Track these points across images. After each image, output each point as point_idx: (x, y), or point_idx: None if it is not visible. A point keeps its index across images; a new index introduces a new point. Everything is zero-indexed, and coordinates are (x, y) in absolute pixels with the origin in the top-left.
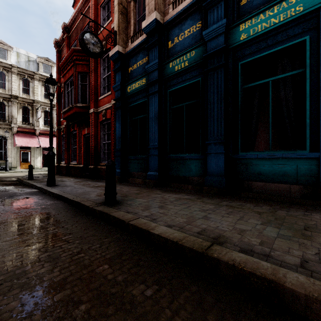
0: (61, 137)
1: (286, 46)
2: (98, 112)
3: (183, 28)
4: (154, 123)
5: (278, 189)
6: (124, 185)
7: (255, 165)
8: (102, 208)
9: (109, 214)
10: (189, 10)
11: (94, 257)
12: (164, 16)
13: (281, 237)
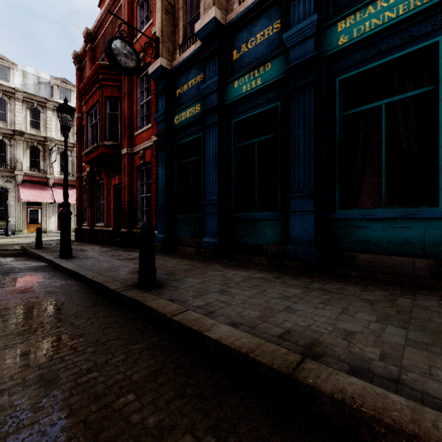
0: (83, 189)
1: (408, 52)
2: (134, 153)
3: (254, 31)
4: (213, 167)
5: (396, 265)
6: (170, 256)
7: (360, 229)
8: (133, 294)
9: (143, 304)
10: (262, 5)
11: (112, 379)
12: (226, 14)
13: (413, 346)
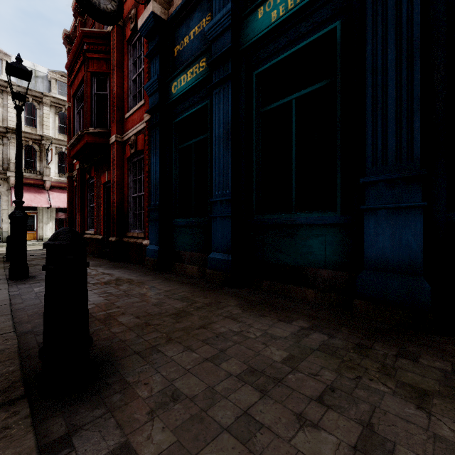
0: (75, 190)
1: None
2: (124, 141)
3: None
4: (224, 146)
5: None
6: (162, 279)
7: None
8: None
9: None
10: None
11: None
12: None
13: None
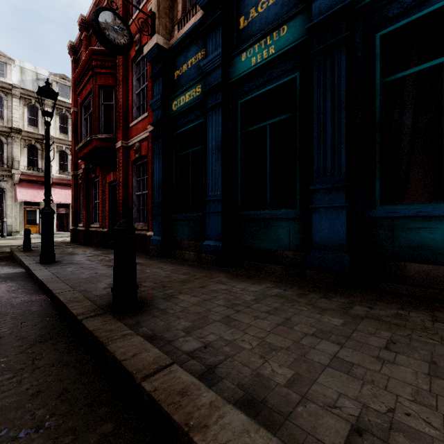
0: (79, 187)
1: None
2: (129, 147)
3: None
4: (215, 157)
5: None
6: (166, 262)
7: (411, 231)
8: (99, 325)
9: (105, 348)
10: None
11: None
12: None
13: None
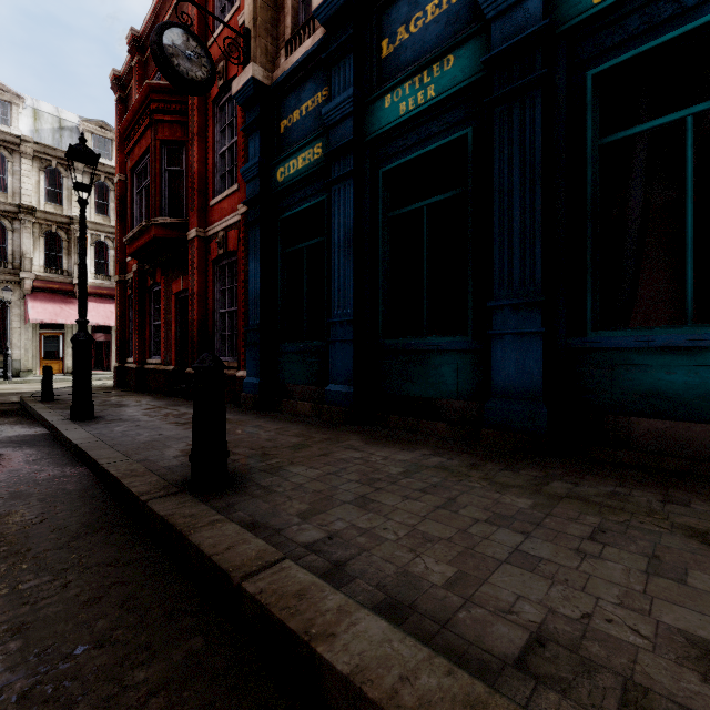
0: (129, 301)
1: None
2: (208, 237)
3: None
4: (344, 256)
5: None
6: (267, 418)
7: (638, 369)
8: (173, 508)
9: (186, 538)
10: None
11: None
12: None
13: None
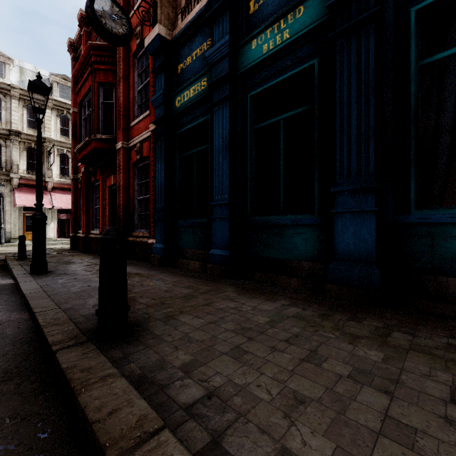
0: (79, 192)
1: None
2: (130, 148)
3: None
4: (223, 157)
5: None
6: (168, 273)
7: (455, 240)
8: (75, 359)
9: (76, 398)
10: None
11: None
12: None
13: None
